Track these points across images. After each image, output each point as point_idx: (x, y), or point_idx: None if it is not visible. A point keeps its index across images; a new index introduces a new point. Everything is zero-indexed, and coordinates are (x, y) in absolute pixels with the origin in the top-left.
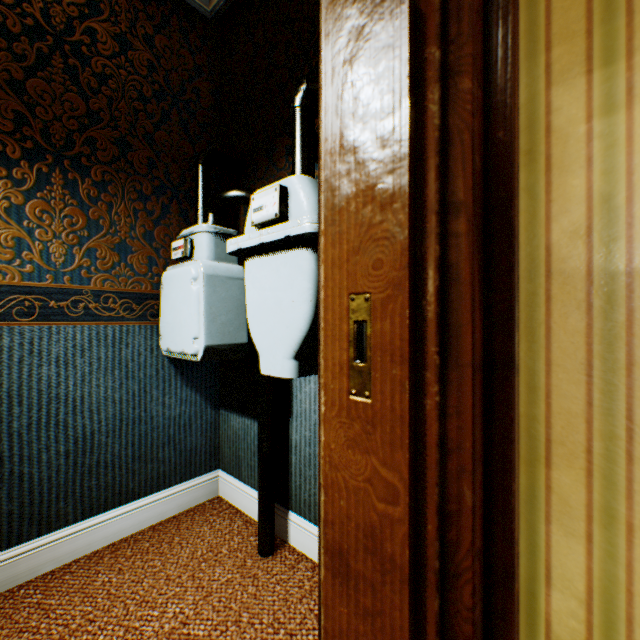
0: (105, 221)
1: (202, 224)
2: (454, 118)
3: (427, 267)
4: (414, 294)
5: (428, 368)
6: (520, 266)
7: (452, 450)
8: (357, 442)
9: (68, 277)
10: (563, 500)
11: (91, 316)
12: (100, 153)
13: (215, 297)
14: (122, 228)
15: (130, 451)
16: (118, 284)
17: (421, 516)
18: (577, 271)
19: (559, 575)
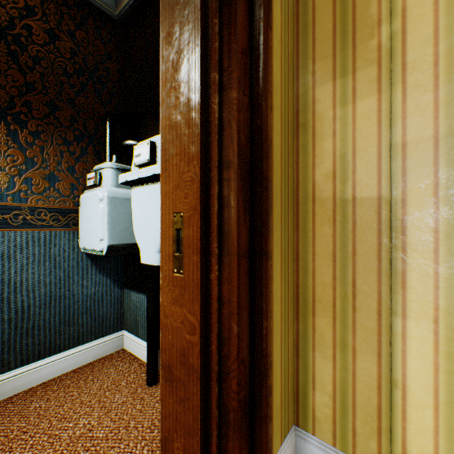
0: (39, 159)
1: (107, 162)
2: (226, 114)
3: (212, 198)
4: (206, 213)
5: (213, 256)
6: (299, 195)
7: (225, 302)
8: (177, 300)
9: (11, 198)
10: (321, 336)
11: (28, 225)
12: (35, 112)
13: (116, 212)
14: (51, 164)
15: (57, 318)
16: (48, 202)
17: (209, 341)
18: (328, 198)
19: (319, 382)
